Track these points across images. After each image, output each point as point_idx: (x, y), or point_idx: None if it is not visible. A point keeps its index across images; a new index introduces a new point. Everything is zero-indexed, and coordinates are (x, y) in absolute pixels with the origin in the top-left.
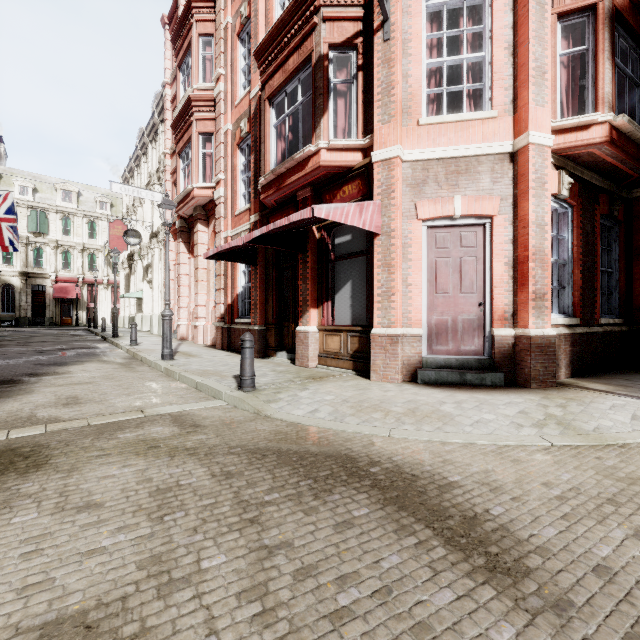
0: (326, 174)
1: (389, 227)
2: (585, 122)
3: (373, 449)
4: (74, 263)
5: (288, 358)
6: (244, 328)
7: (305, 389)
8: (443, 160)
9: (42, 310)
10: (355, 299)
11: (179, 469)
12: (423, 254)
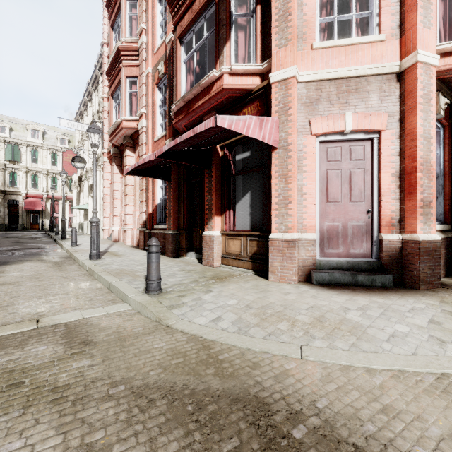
0: (228, 98)
1: (286, 141)
2: None
3: (288, 384)
4: (40, 184)
5: (196, 258)
6: (161, 232)
7: (209, 291)
8: (335, 80)
9: (16, 218)
10: (254, 207)
11: (20, 441)
12: (316, 166)
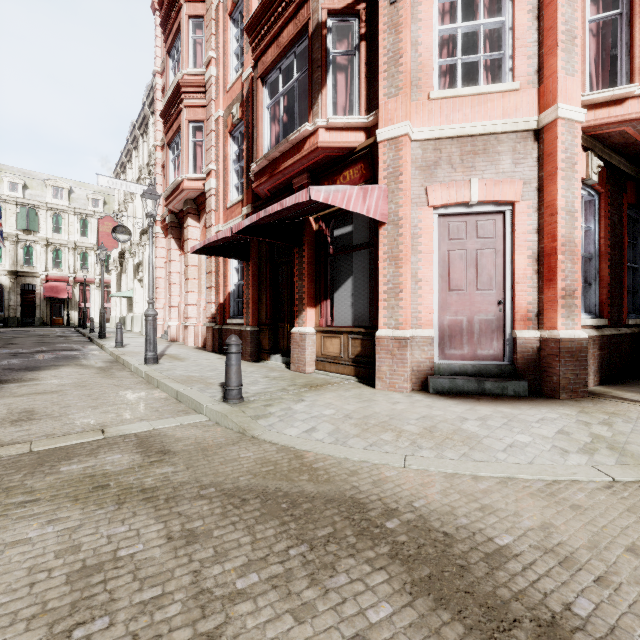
0: (324, 158)
1: (396, 215)
2: (619, 95)
3: (386, 488)
4: (65, 262)
5: (283, 362)
6: (236, 329)
7: (300, 401)
8: (458, 139)
9: (32, 310)
10: (357, 297)
11: (124, 527)
12: (434, 246)
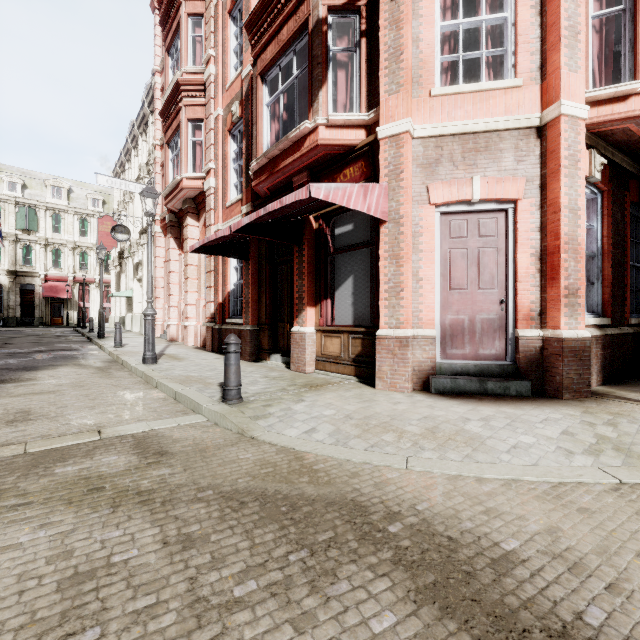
0: (325, 155)
1: (397, 213)
2: (623, 92)
3: (388, 490)
4: (65, 261)
5: (283, 362)
6: (235, 329)
7: (300, 401)
8: (459, 136)
9: (31, 310)
10: (357, 296)
11: (118, 531)
12: (436, 244)
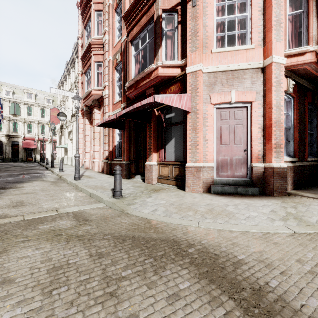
0: (161, 80)
1: (195, 108)
2: (302, 51)
3: (189, 235)
4: (33, 130)
5: (141, 179)
6: (118, 163)
7: (149, 197)
8: (225, 72)
9: (17, 154)
10: (177, 147)
11: (70, 251)
12: (214, 123)
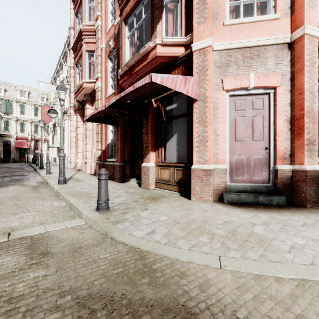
0: (160, 64)
1: (204, 95)
2: None
3: (211, 293)
4: (26, 129)
5: (137, 183)
6: (111, 164)
7: (145, 209)
8: (241, 49)
9: (9, 154)
10: (179, 145)
11: None
12: (227, 114)
